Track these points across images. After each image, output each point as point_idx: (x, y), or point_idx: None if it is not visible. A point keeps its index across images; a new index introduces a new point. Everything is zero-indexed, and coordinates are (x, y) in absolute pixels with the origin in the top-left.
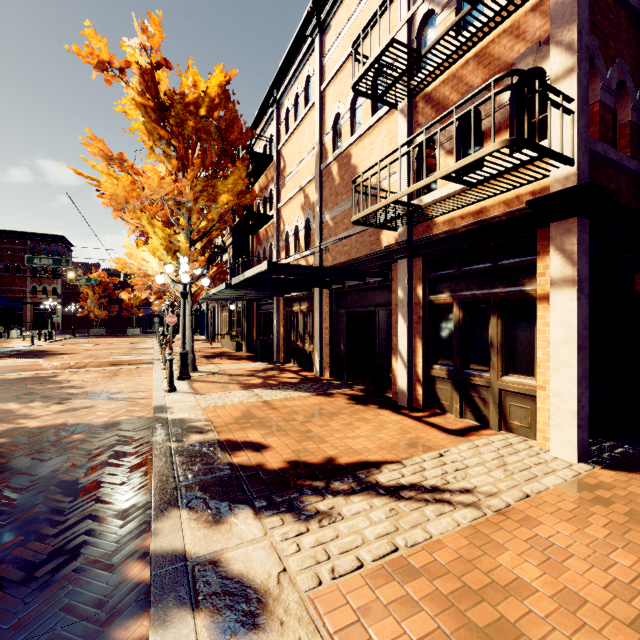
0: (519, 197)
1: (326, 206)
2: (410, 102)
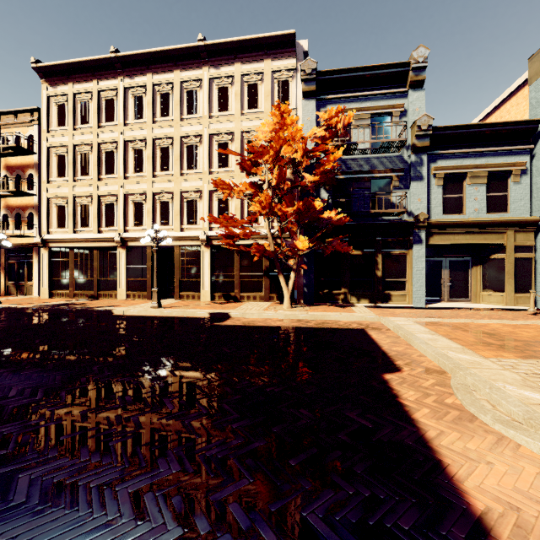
0: (30, 240)
1: None
2: None
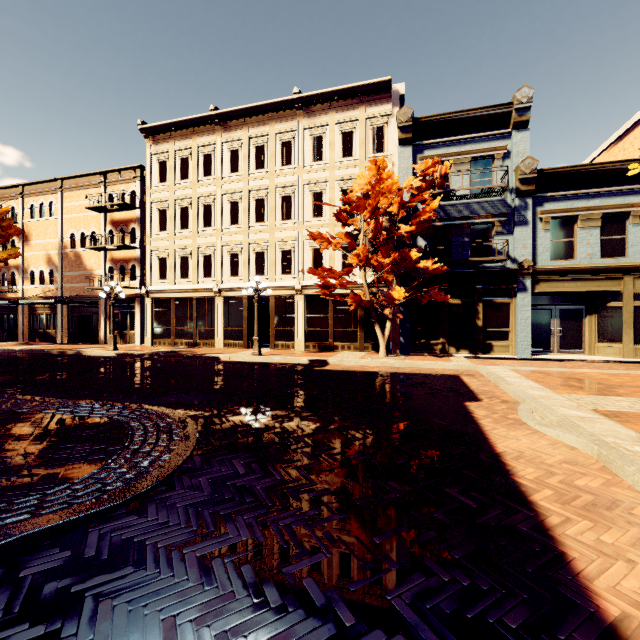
0: (133, 291)
1: (66, 269)
2: (106, 252)
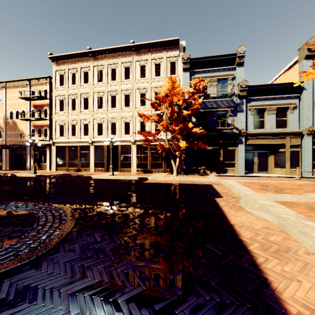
0: (45, 142)
1: (8, 130)
2: (30, 121)
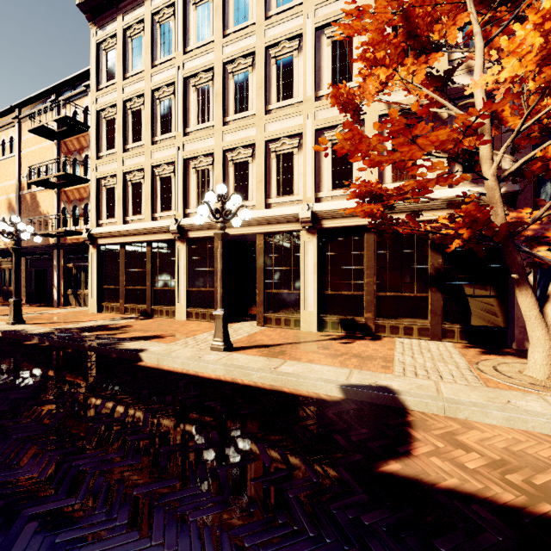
0: None
1: (23, 214)
2: (59, 190)
